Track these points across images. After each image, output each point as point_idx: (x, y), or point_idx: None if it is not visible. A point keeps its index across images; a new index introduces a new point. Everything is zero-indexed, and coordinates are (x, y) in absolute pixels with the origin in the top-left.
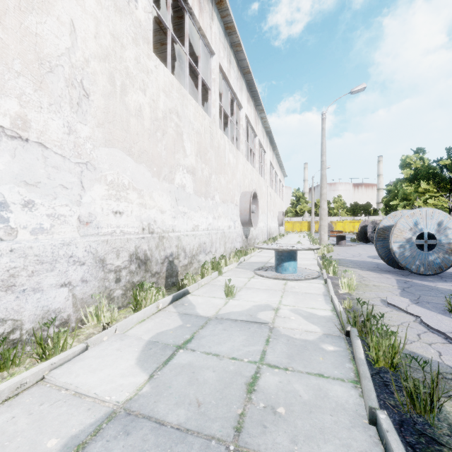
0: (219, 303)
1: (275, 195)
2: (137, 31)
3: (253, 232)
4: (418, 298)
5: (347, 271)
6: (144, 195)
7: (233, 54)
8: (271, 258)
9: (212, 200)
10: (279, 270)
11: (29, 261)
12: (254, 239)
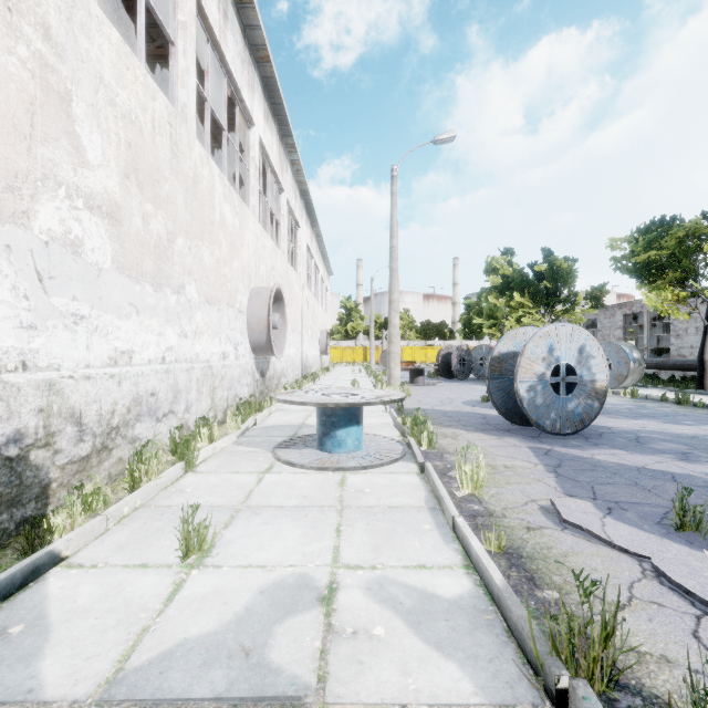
0: (152, 595)
1: (314, 303)
2: None
3: (277, 365)
4: (594, 493)
5: (446, 436)
6: None
7: (233, 5)
8: (310, 415)
9: (178, 295)
10: (327, 447)
11: None
12: (278, 378)
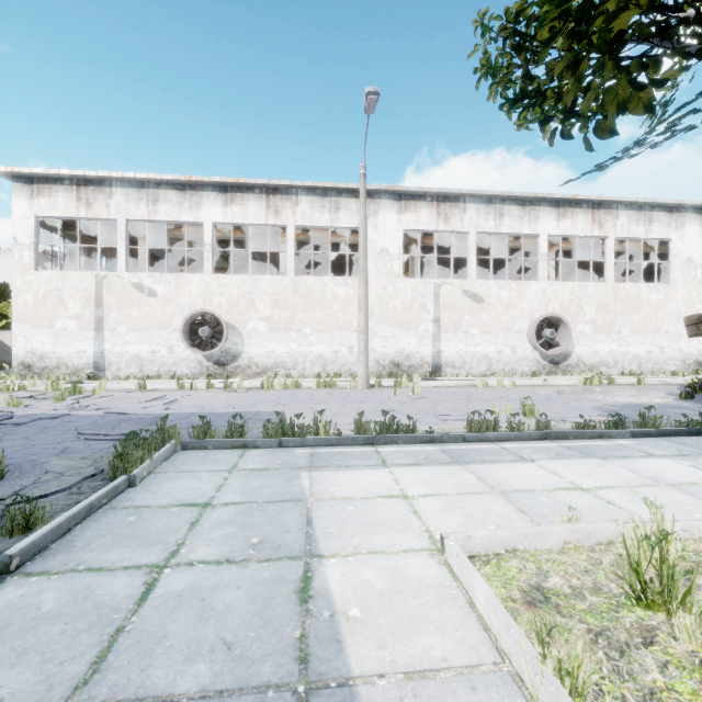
0: None
1: None
2: (696, 284)
3: None
4: None
5: None
6: (700, 340)
7: None
8: None
9: None
10: None
11: (667, 358)
12: None
